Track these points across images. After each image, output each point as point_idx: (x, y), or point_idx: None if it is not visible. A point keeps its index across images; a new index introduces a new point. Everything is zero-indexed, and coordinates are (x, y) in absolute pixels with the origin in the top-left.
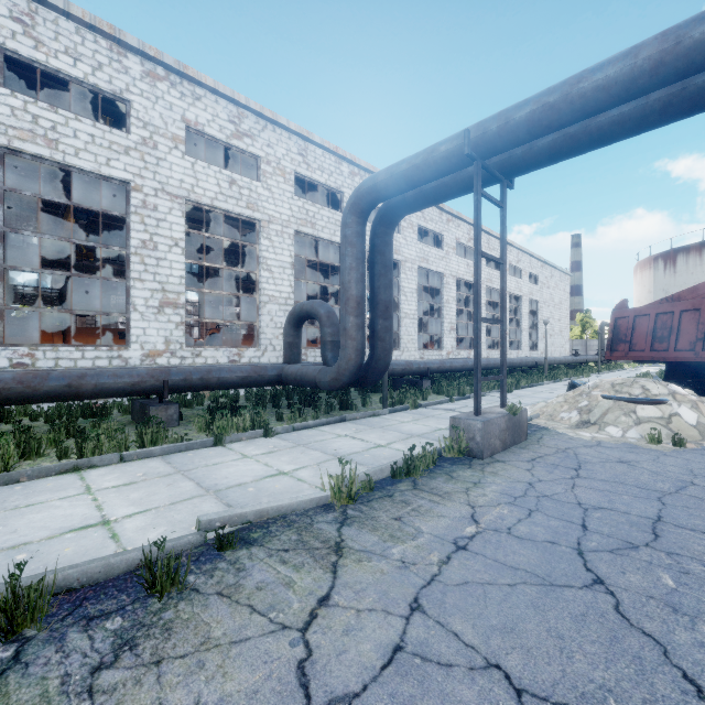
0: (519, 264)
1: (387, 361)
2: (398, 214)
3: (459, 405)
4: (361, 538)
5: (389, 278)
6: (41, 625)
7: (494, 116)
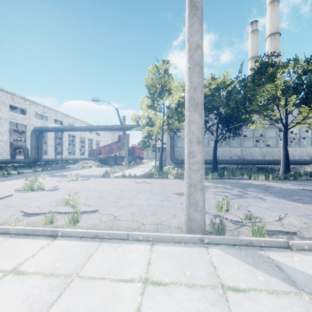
0: None
1: (41, 158)
2: (43, 132)
3: None
4: (37, 172)
5: (42, 143)
6: (11, 174)
7: (57, 126)
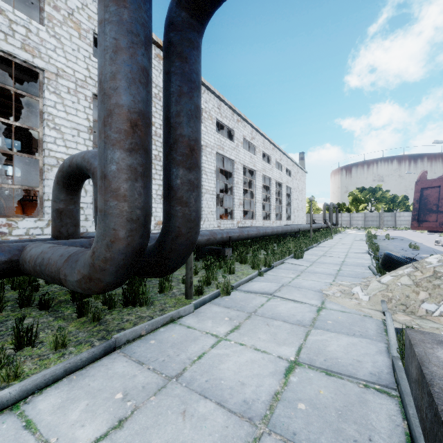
0: (281, 162)
1: (191, 239)
2: None
3: (275, 284)
4: None
5: (195, 101)
6: None
7: None
